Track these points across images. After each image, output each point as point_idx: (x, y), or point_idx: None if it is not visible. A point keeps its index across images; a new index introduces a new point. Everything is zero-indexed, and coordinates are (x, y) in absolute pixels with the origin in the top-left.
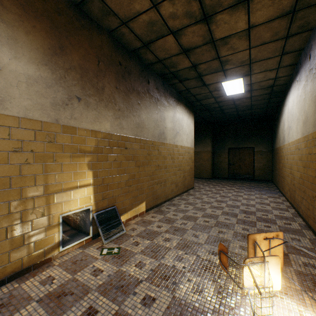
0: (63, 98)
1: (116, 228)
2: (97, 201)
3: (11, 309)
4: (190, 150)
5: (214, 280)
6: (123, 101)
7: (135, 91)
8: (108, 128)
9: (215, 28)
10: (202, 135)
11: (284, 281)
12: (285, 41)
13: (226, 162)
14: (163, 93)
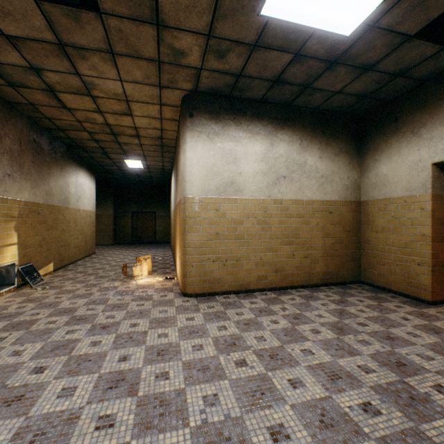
0: (1, 176)
1: (38, 278)
2: (20, 258)
3: (2, 308)
4: (92, 214)
5: (120, 281)
6: (37, 173)
7: (45, 162)
8: (28, 197)
9: (120, 139)
10: (103, 196)
11: (151, 275)
12: (162, 153)
13: (130, 227)
14: (67, 159)
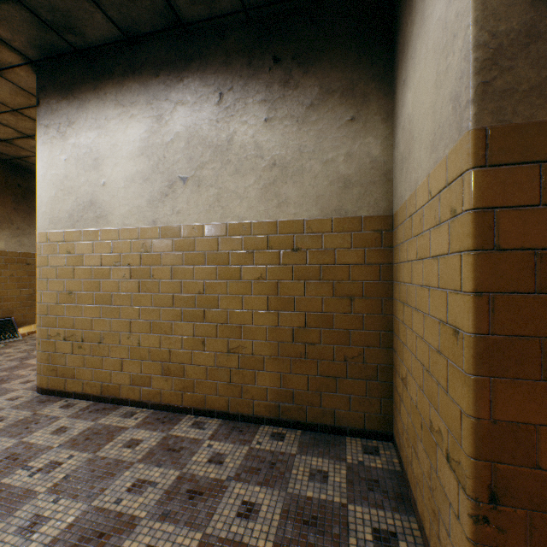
0: None
1: (10, 335)
2: None
3: None
4: None
5: None
6: (25, 220)
7: None
8: (3, 246)
9: None
10: None
11: None
12: None
13: None
14: None
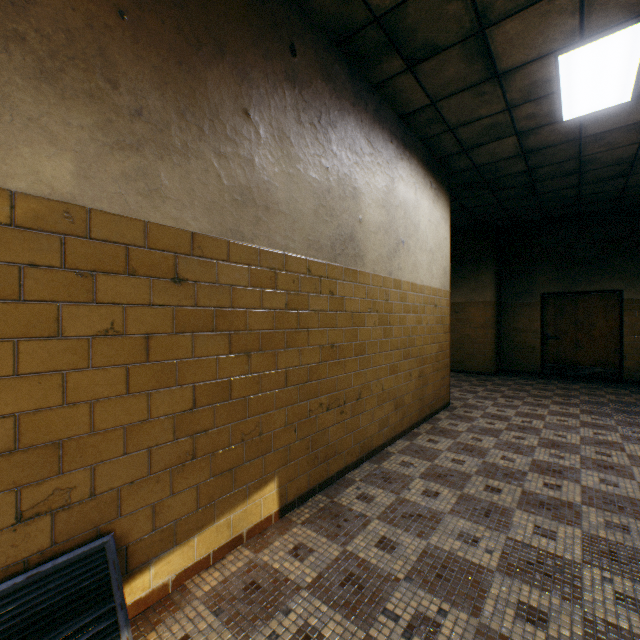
0: None
1: None
2: None
3: None
4: (440, 297)
5: None
6: (163, 85)
7: (226, 60)
8: (64, 180)
9: None
10: (469, 260)
11: None
12: None
13: (537, 332)
14: (350, 105)
